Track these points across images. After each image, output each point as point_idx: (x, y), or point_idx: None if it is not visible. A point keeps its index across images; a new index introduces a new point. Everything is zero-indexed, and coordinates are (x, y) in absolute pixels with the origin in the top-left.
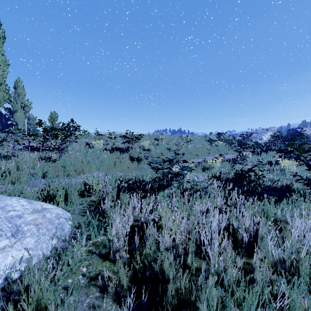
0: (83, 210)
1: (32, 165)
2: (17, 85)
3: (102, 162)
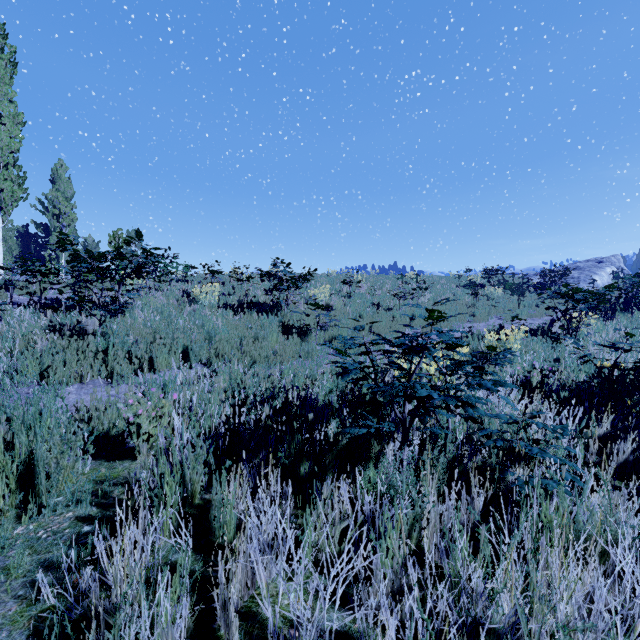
0: (64, 543)
1: (23, 348)
2: (56, 175)
3: (210, 338)
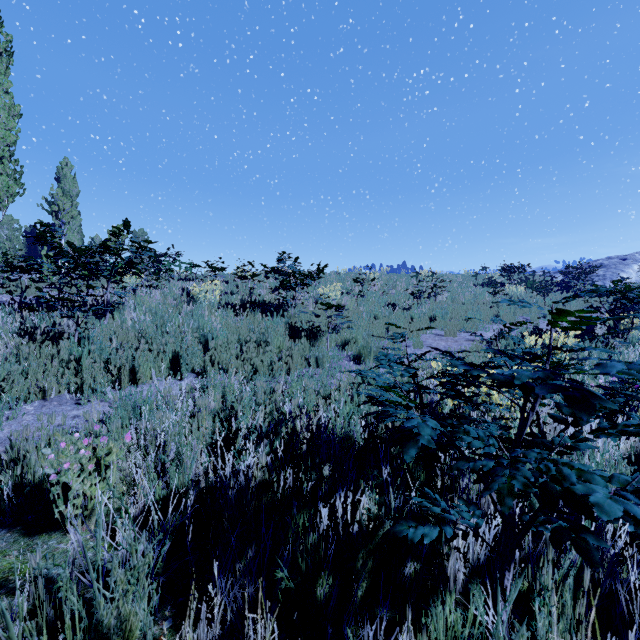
0: None
1: None
2: (62, 173)
3: (207, 343)
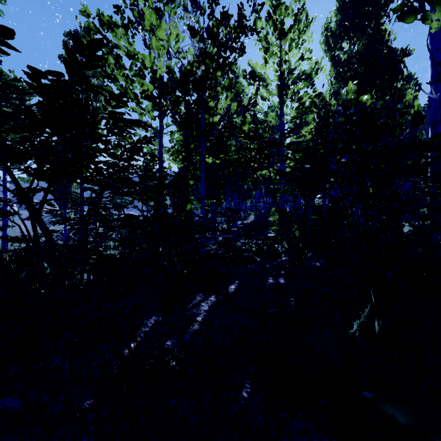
0: None
1: None
2: None
3: None
